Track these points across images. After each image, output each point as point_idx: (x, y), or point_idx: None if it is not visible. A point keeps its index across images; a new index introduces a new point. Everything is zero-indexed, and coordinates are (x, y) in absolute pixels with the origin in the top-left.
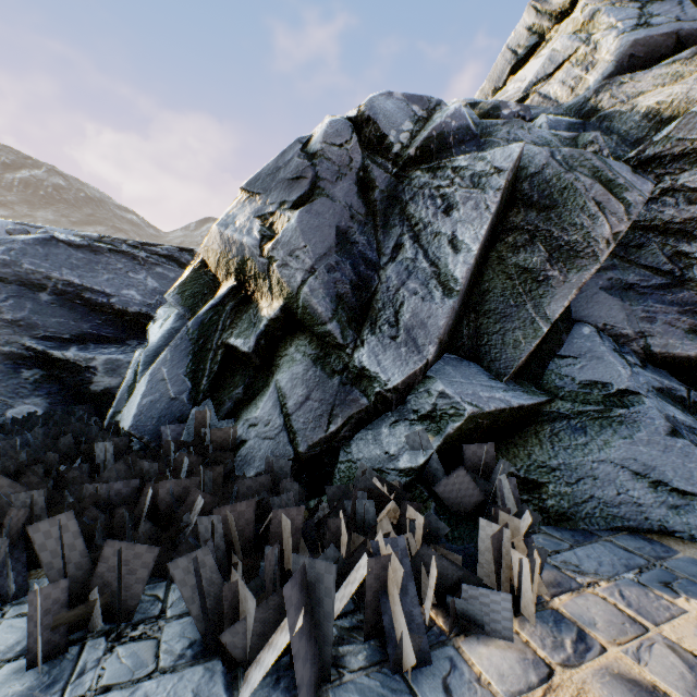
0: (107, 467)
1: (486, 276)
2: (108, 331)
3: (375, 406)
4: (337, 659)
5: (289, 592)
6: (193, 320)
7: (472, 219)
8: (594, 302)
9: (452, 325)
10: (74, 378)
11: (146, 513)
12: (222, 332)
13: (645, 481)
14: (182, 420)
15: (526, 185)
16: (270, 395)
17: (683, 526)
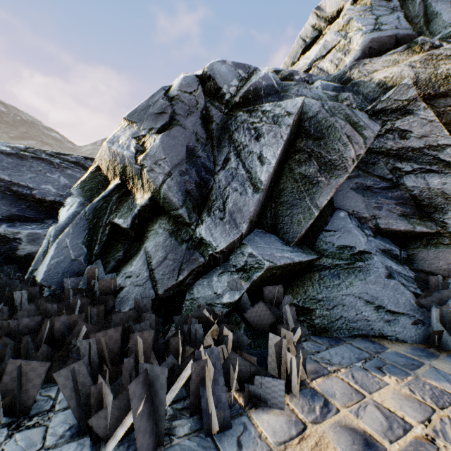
0: (23, 308)
1: (282, 180)
2: (31, 213)
3: (209, 263)
4: (170, 430)
5: (133, 388)
6: (89, 206)
7: (272, 144)
8: (347, 197)
9: (259, 210)
10: (4, 246)
11: (45, 339)
12: (110, 214)
13: (372, 306)
14: (80, 274)
15: (307, 124)
16: (141, 257)
17: (392, 332)
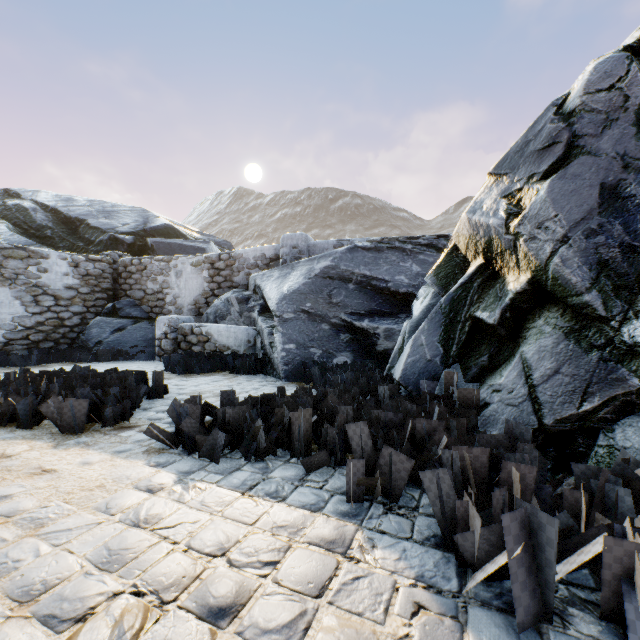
0: (384, 403)
1: None
2: (386, 308)
3: None
4: (562, 613)
5: (507, 522)
6: (444, 297)
7: None
8: None
9: None
10: (366, 341)
11: (407, 438)
12: (469, 306)
13: None
14: (435, 378)
15: None
16: (514, 365)
17: None
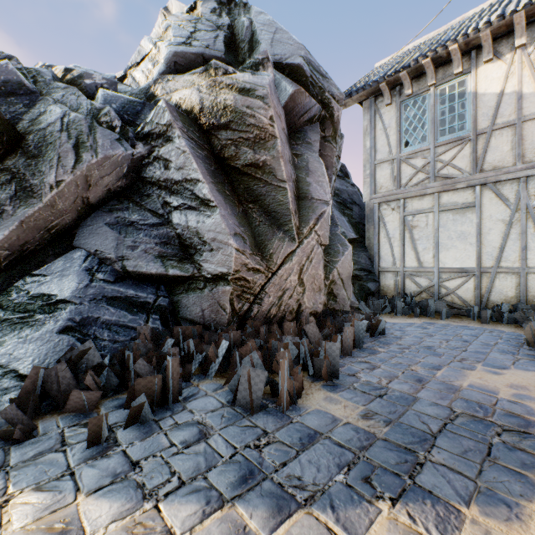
0: None
1: None
2: None
3: None
4: None
5: None
6: None
7: None
8: (96, 233)
9: None
10: None
11: None
12: None
13: (1, 371)
14: None
15: (32, 137)
16: None
17: None
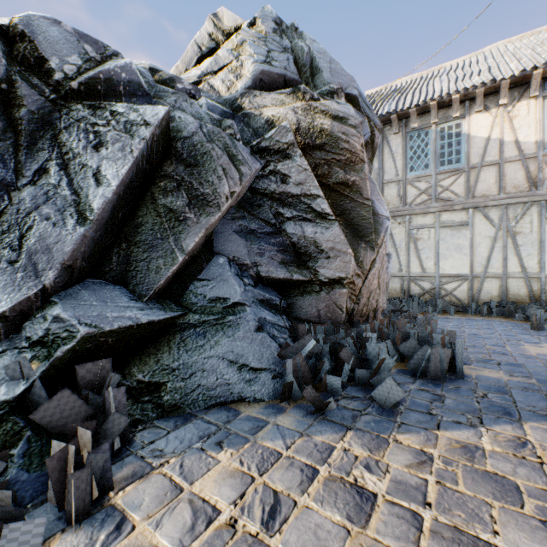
0: None
1: (141, 211)
2: None
3: None
4: None
5: None
6: None
7: (117, 158)
8: (229, 240)
9: (92, 251)
10: None
11: None
12: None
13: (235, 366)
14: None
15: (180, 144)
16: None
17: (251, 393)
